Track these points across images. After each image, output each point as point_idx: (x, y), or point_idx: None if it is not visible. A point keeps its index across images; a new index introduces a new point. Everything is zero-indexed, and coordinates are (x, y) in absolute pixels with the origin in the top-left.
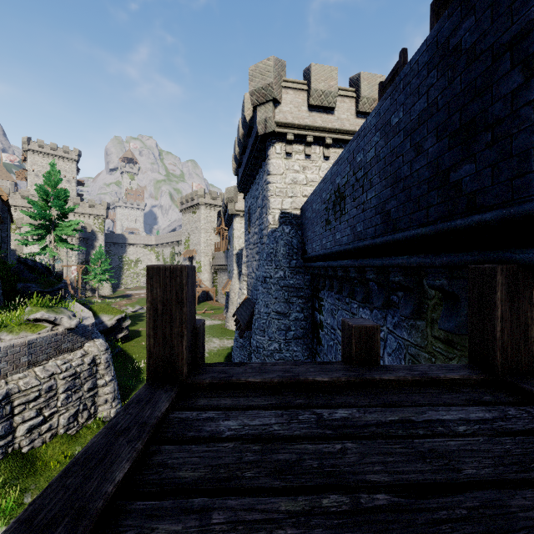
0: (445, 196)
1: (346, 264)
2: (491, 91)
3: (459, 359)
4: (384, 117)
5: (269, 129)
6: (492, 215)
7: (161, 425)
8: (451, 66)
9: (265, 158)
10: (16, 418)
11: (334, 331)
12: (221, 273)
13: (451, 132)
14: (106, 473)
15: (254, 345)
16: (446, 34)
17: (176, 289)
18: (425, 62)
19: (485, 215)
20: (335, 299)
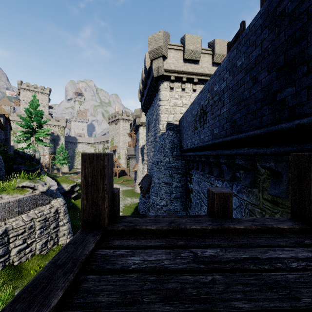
0: (273, 109)
1: (207, 154)
2: (306, 38)
3: (281, 213)
4: (232, 62)
5: (160, 73)
6: (308, 120)
7: (88, 259)
8: (278, 25)
9: (158, 91)
10: (11, 244)
11: (199, 194)
12: (132, 159)
13: (278, 67)
14: (45, 299)
15: (151, 202)
16: (274, 5)
17: (100, 168)
18: (260, 24)
19: (302, 120)
20: (199, 174)
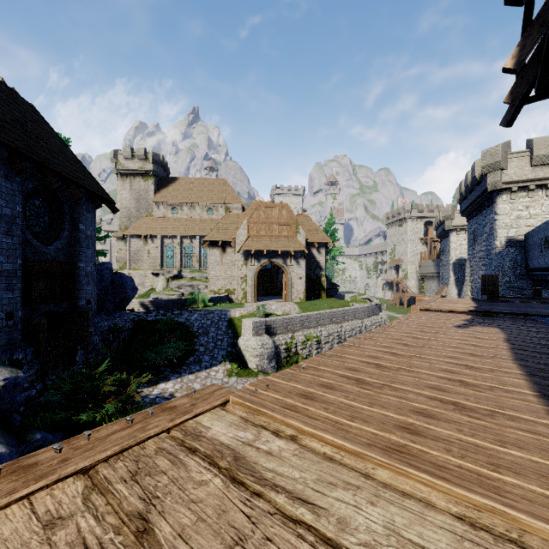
0: None
1: None
2: None
3: None
4: None
5: (497, 188)
6: None
7: None
8: None
9: (493, 203)
10: None
11: None
12: (429, 280)
13: None
14: None
15: None
16: None
17: None
18: None
19: None
20: (548, 293)
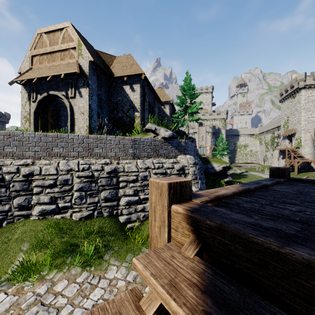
0: None
1: None
2: None
3: None
4: None
5: None
6: None
7: None
8: None
9: None
10: (120, 190)
11: None
12: None
13: None
14: None
15: None
16: None
17: None
18: None
19: None
20: None
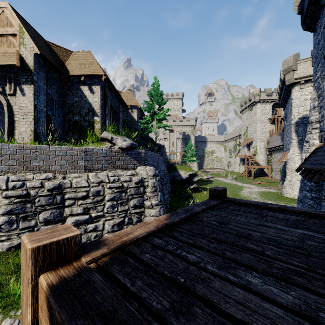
0: None
1: None
2: None
3: None
4: None
5: None
6: None
7: None
8: None
9: None
10: (66, 209)
11: None
12: (275, 153)
13: None
14: None
15: None
16: None
17: None
18: None
19: None
20: None
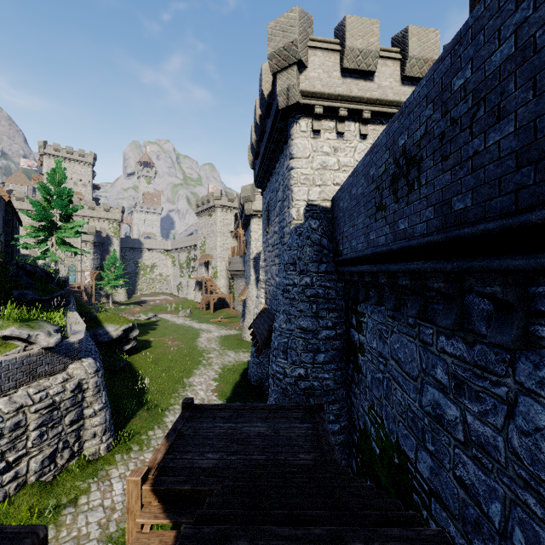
0: None
1: (421, 268)
2: None
3: None
4: None
5: (293, 100)
6: None
7: None
8: None
9: (287, 140)
10: None
11: (384, 361)
12: (238, 279)
13: None
14: None
15: (274, 369)
16: None
17: None
18: None
19: None
20: (385, 316)
